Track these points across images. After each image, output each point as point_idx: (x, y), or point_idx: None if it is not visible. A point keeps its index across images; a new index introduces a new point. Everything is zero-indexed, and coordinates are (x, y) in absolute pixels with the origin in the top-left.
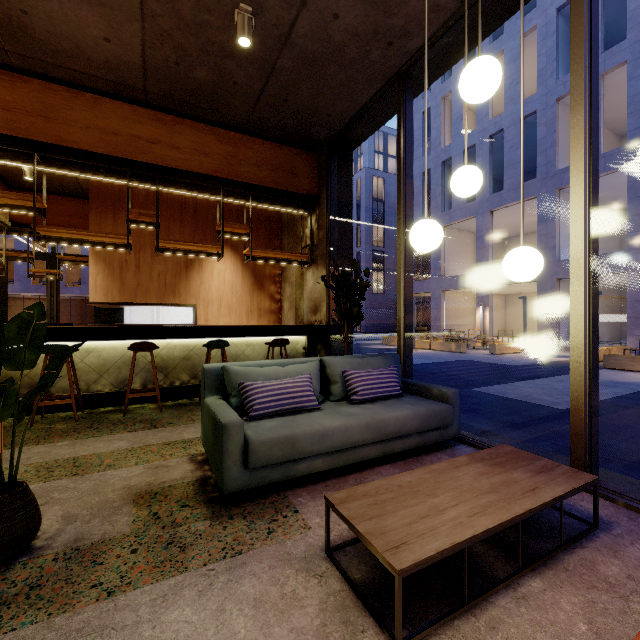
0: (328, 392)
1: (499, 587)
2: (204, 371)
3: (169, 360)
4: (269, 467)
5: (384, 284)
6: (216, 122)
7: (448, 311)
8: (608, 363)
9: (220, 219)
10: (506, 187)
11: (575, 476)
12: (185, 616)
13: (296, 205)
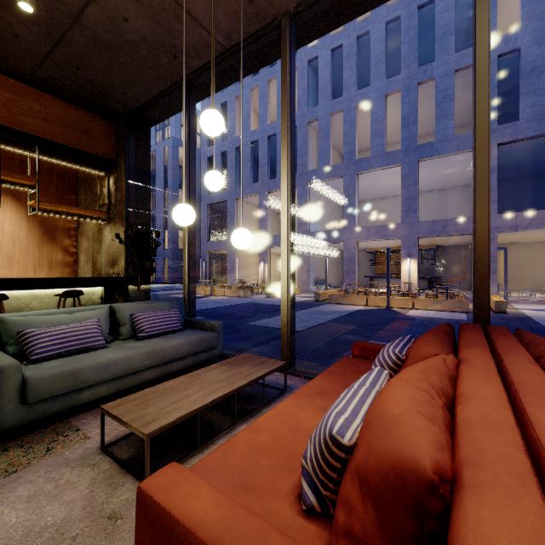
0: (119, 333)
1: (222, 434)
2: None
3: None
4: (51, 400)
5: None
6: None
7: (240, 265)
8: (331, 300)
9: None
10: (278, 176)
11: (275, 364)
12: None
13: (93, 165)
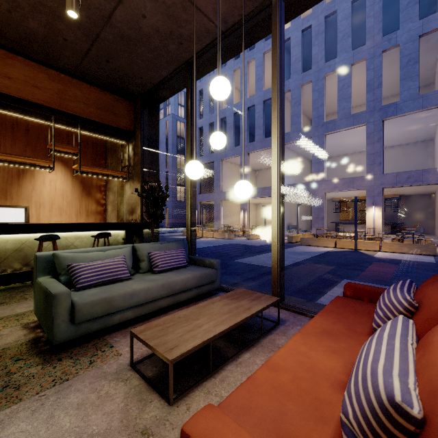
0: (139, 267)
1: (229, 361)
2: (36, 258)
3: (1, 252)
4: (91, 321)
5: (185, 195)
6: (48, 64)
7: (224, 213)
8: (303, 242)
9: (52, 139)
10: (256, 140)
11: (270, 299)
12: (20, 428)
13: (117, 136)
